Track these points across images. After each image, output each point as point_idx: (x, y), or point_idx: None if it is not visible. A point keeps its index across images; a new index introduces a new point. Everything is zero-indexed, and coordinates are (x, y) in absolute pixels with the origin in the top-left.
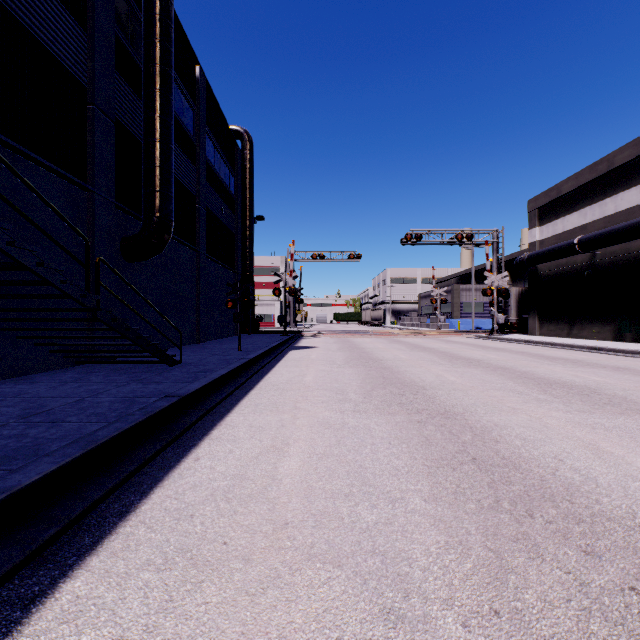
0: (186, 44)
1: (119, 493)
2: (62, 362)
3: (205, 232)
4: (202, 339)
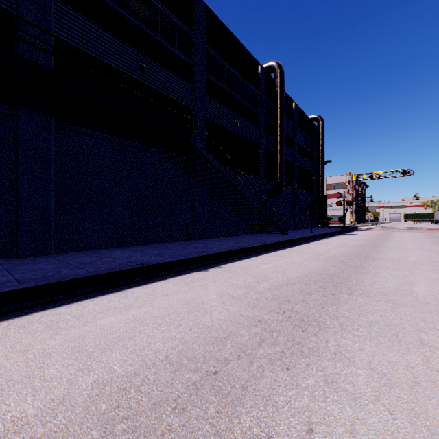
0: (288, 98)
1: (280, 248)
2: (253, 232)
3: (297, 178)
4: (295, 228)
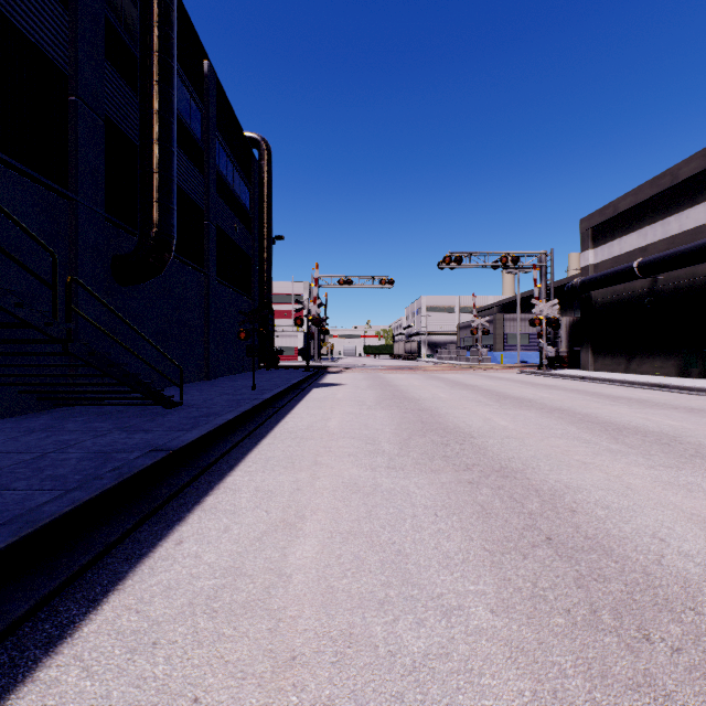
0: (193, 35)
1: (58, 602)
2: (36, 404)
3: (215, 252)
4: (212, 375)
